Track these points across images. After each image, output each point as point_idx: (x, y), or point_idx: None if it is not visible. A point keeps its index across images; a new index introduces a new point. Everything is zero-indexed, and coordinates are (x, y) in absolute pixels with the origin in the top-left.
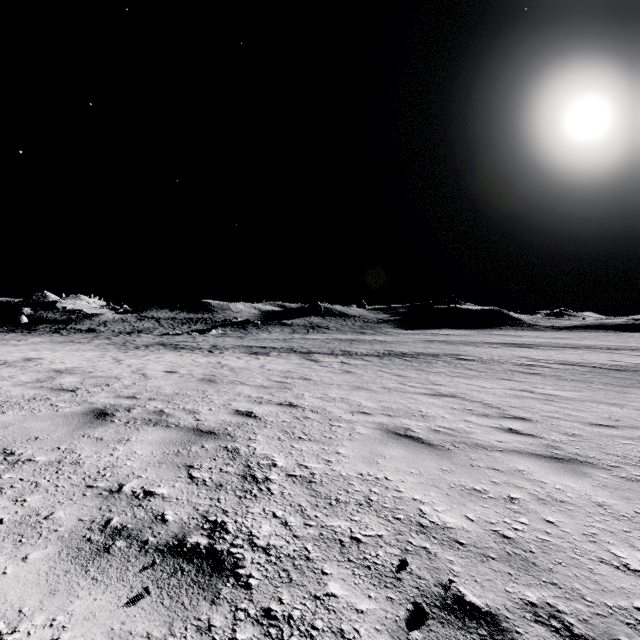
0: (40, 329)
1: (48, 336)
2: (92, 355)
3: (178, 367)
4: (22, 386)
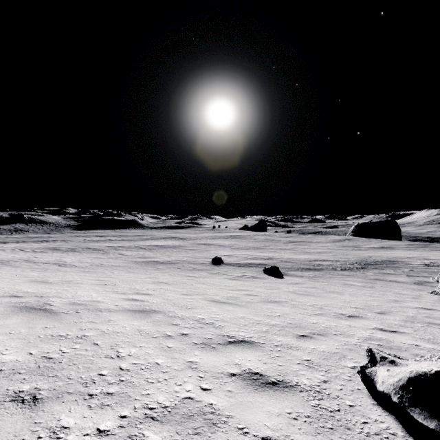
0: None
1: None
2: None
3: None
4: None
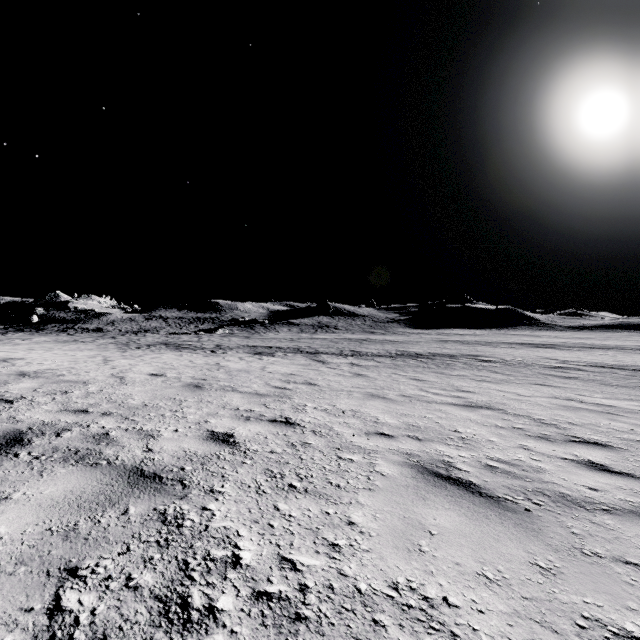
0: (48, 328)
1: (55, 335)
2: (84, 355)
3: (169, 369)
4: None
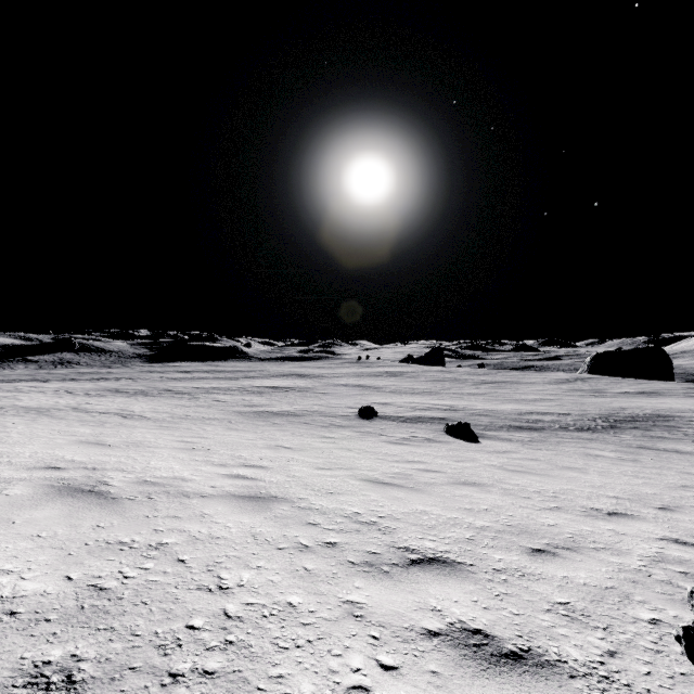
0: None
1: None
2: None
3: None
4: None
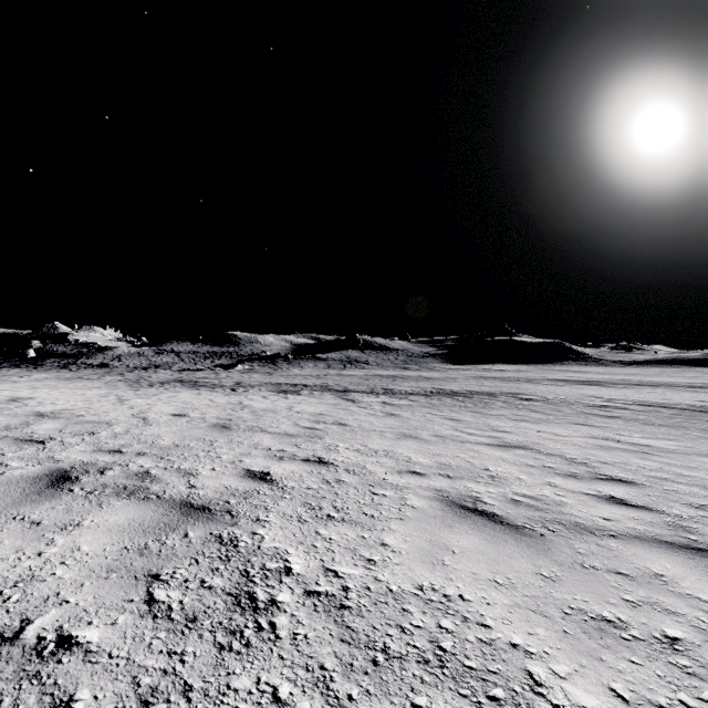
0: (47, 364)
1: (55, 372)
2: (95, 394)
3: (190, 409)
4: None
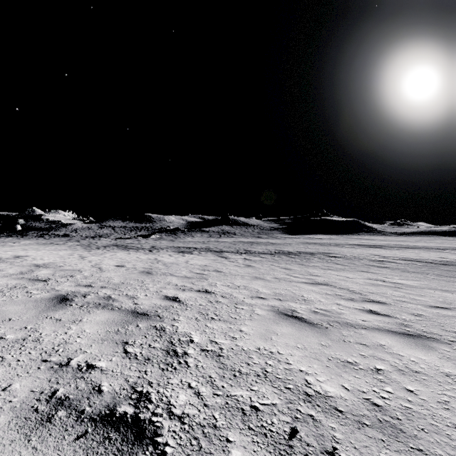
0: (30, 234)
1: (35, 239)
2: (65, 253)
3: (126, 262)
4: (8, 277)
